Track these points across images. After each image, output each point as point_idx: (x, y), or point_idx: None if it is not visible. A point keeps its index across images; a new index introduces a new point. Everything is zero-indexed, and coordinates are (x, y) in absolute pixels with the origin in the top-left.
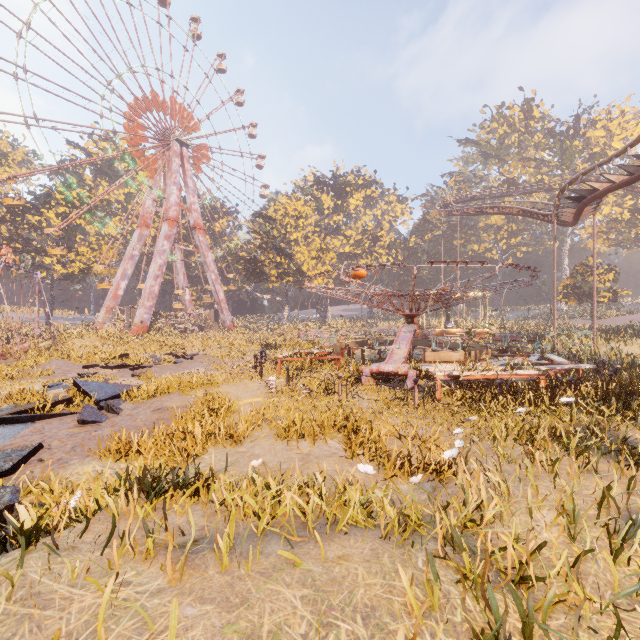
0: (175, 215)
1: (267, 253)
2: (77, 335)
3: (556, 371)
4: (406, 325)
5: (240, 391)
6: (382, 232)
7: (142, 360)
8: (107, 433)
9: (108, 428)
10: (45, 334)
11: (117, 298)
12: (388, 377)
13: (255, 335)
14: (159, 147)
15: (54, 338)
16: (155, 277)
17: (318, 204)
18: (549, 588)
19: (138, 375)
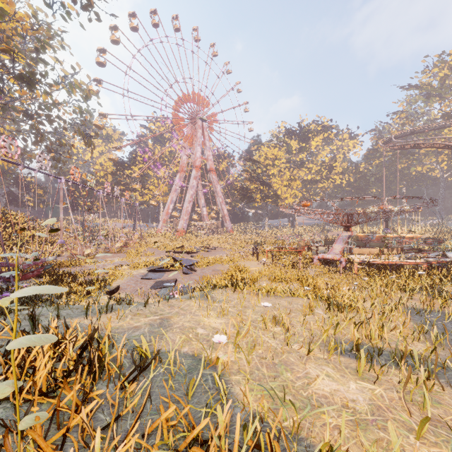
0: (199, 164)
1: (254, 183)
2: (152, 235)
3: (438, 261)
4: (344, 232)
5: (248, 265)
6: (336, 163)
7: (191, 249)
8: (197, 277)
9: (196, 276)
10: (137, 235)
11: (168, 214)
12: (326, 260)
13: (246, 237)
14: (190, 124)
15: (141, 237)
16: (189, 202)
17: (288, 147)
18: (355, 309)
19: (193, 256)
